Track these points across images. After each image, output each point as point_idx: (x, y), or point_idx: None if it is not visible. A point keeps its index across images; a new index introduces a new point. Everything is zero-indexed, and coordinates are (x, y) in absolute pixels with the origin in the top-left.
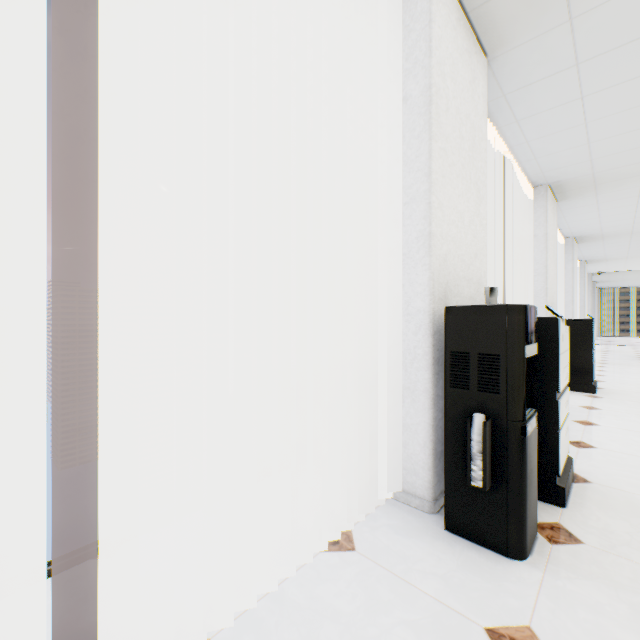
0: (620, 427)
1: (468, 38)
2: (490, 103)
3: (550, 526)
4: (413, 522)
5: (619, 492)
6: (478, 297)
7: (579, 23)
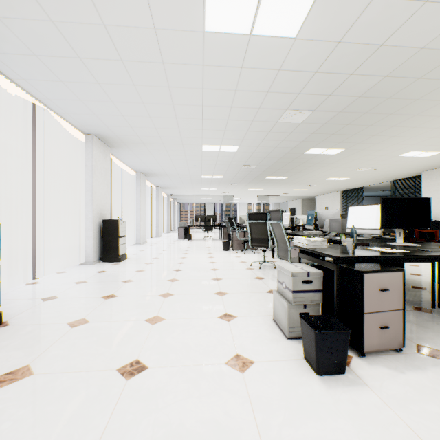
0: (99, 281)
1: None
2: None
3: None
4: None
5: (20, 326)
6: None
7: (9, 24)
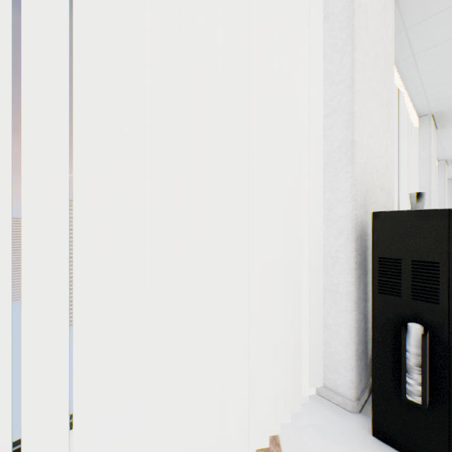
0: None
1: None
2: None
3: None
4: (338, 423)
5: None
6: (388, 205)
7: None
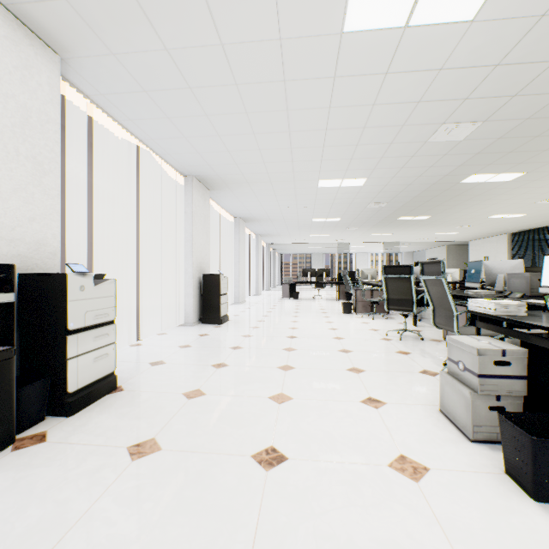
0: (204, 346)
1: (13, 28)
2: (95, 97)
3: (34, 436)
4: None
5: (135, 393)
6: (39, 255)
7: (123, 60)
